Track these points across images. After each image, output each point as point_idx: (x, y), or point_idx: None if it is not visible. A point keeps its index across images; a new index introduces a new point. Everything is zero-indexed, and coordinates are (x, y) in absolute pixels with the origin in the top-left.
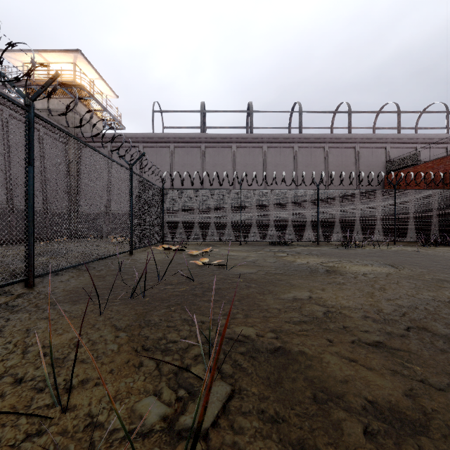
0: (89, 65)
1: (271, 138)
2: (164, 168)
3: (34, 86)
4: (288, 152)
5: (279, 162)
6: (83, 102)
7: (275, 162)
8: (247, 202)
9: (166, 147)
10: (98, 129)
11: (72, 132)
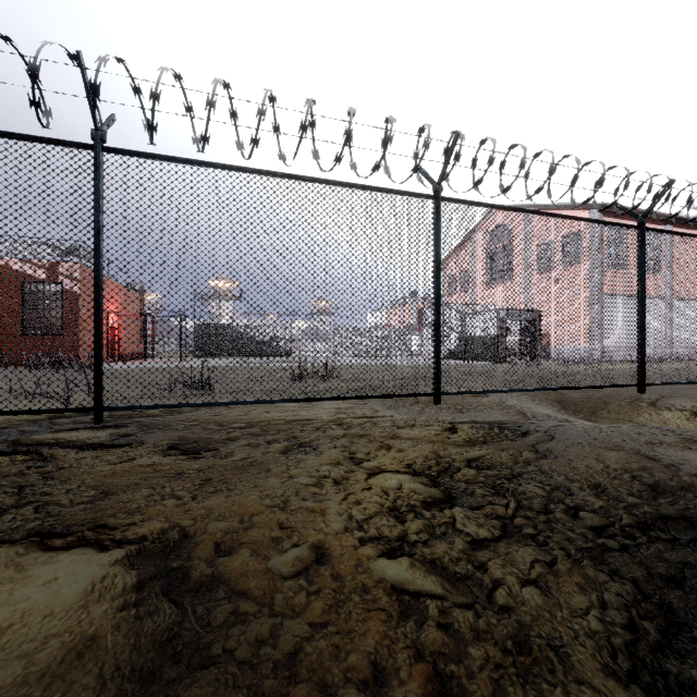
0: None
1: None
2: None
3: None
4: None
5: None
6: None
7: None
8: None
9: None
10: None
11: None
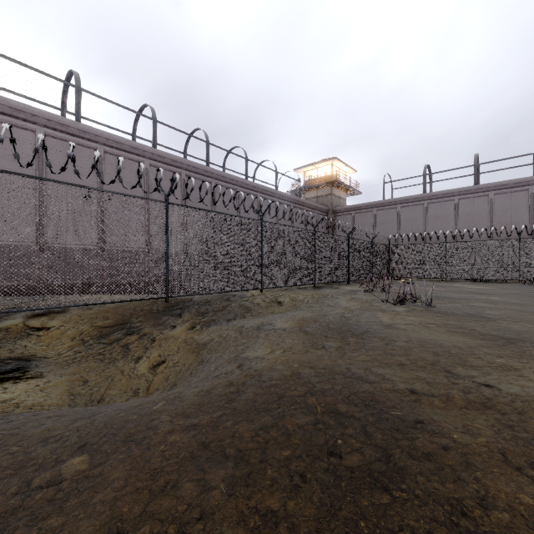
0: (340, 162)
1: (498, 186)
2: (392, 224)
3: (312, 186)
4: (521, 195)
5: (509, 207)
6: (336, 186)
7: (503, 208)
8: (451, 251)
9: (393, 208)
10: (344, 199)
11: (330, 208)
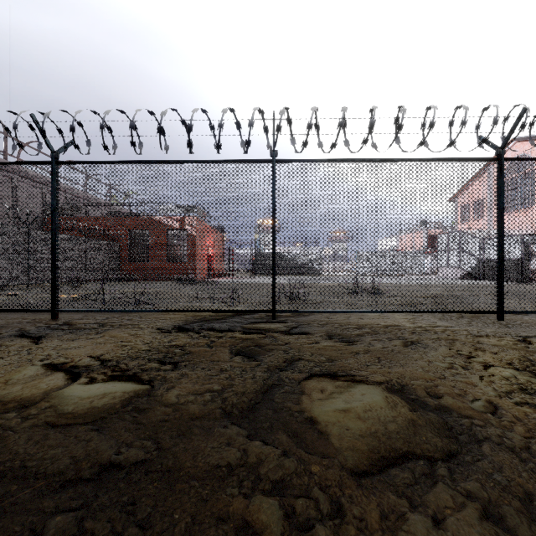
0: None
1: None
2: None
3: None
4: None
5: None
6: None
7: None
8: None
9: None
10: None
11: None
